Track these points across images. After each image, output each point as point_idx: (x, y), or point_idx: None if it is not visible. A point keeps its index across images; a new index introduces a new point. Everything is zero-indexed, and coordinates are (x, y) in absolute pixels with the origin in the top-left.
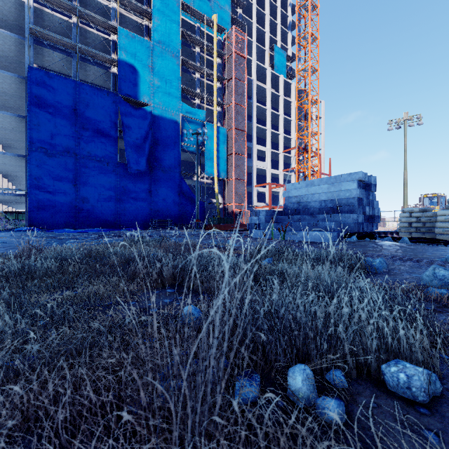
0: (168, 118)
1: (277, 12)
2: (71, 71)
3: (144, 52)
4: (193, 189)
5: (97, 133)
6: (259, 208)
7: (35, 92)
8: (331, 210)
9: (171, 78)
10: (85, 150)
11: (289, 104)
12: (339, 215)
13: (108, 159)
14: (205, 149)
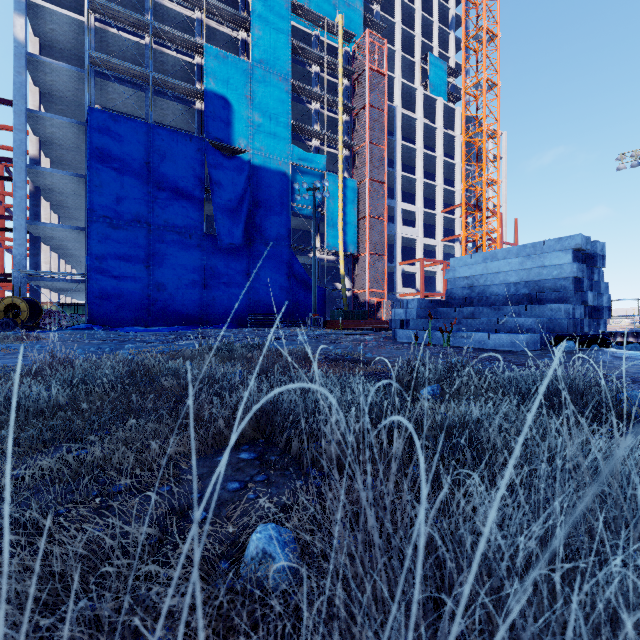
0: (272, 168)
1: (433, 5)
2: (143, 111)
3: (239, 77)
4: (309, 270)
5: (176, 194)
6: (405, 295)
7: (96, 142)
8: (526, 299)
9: (277, 111)
10: (161, 218)
11: (451, 139)
12: (540, 306)
13: (191, 230)
14: (325, 212)
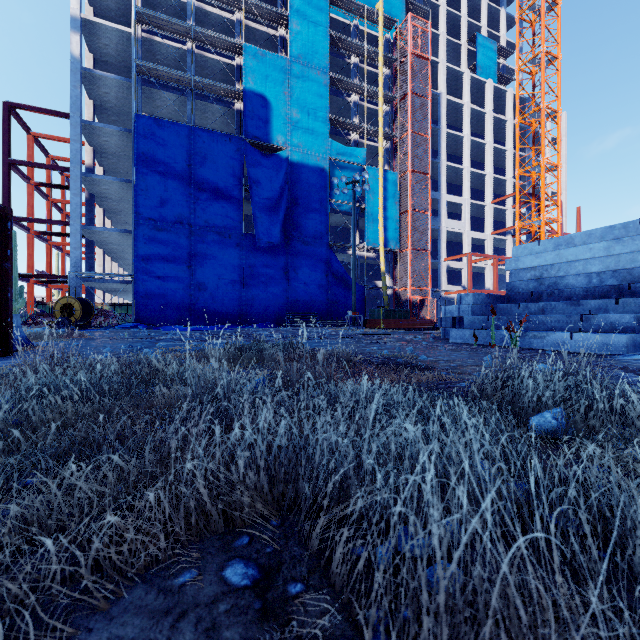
0: (311, 165)
1: None
2: (186, 115)
3: (277, 74)
4: (348, 268)
5: (216, 195)
6: (451, 293)
7: (142, 148)
8: (614, 291)
9: (315, 106)
10: (202, 219)
11: (502, 124)
12: (637, 299)
13: (230, 229)
14: (365, 207)
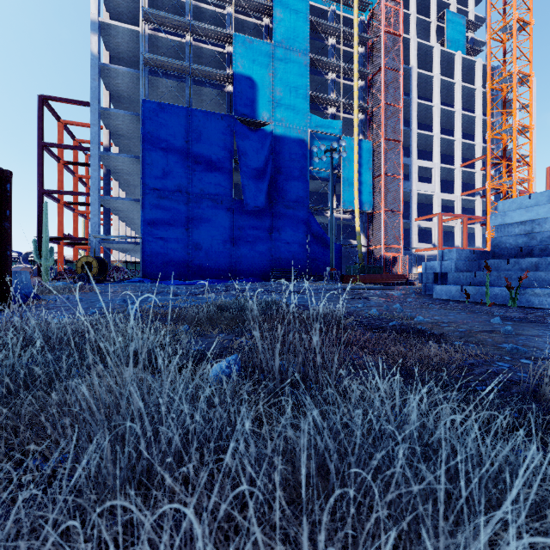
0: (292, 137)
1: None
2: (185, 100)
3: (263, 58)
4: (326, 229)
5: (210, 166)
6: (421, 250)
7: (148, 128)
8: None
9: (297, 84)
10: (198, 187)
11: (471, 93)
12: None
13: (222, 196)
14: (341, 173)
